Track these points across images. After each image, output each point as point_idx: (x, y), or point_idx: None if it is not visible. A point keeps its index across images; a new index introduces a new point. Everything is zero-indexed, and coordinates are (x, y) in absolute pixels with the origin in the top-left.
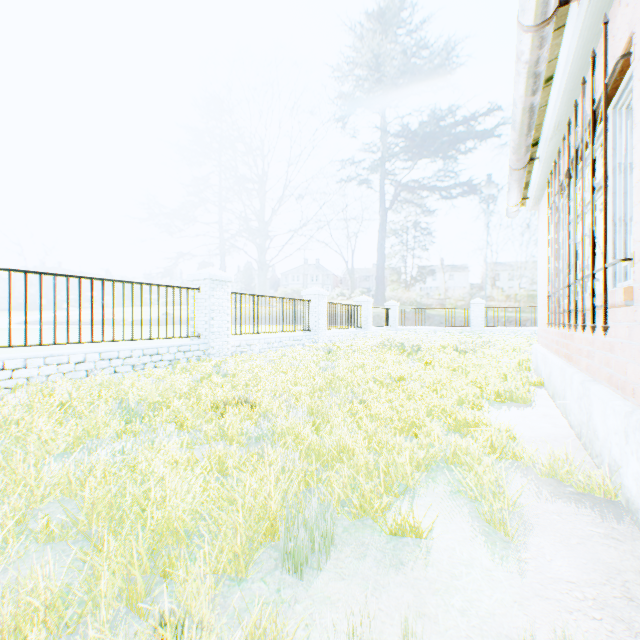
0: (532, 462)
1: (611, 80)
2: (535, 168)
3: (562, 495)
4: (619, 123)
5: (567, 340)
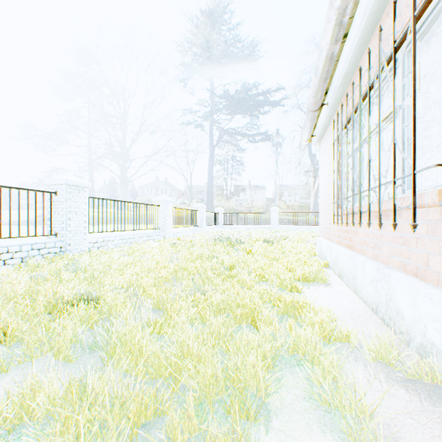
0: (356, 344)
1: (407, 24)
2: (323, 112)
3: (398, 385)
4: (408, 63)
5: (350, 234)
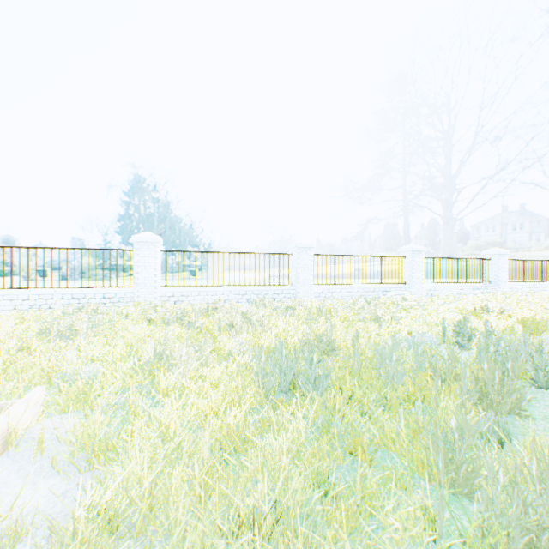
0: None
1: None
2: None
3: None
4: None
5: None
